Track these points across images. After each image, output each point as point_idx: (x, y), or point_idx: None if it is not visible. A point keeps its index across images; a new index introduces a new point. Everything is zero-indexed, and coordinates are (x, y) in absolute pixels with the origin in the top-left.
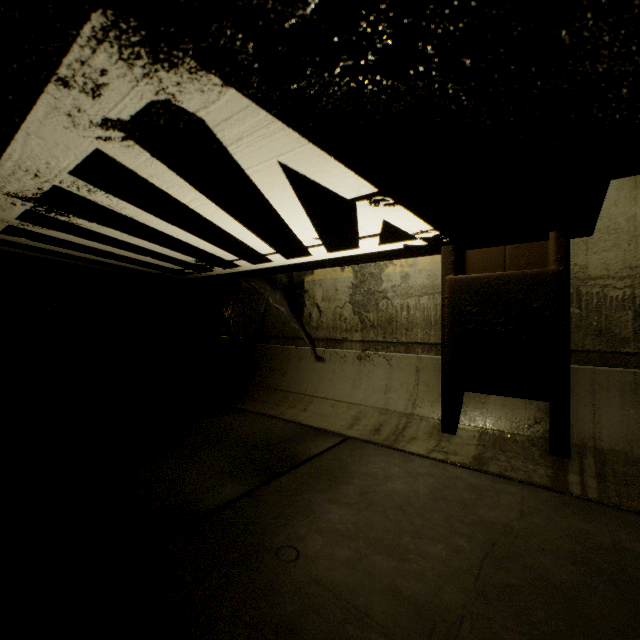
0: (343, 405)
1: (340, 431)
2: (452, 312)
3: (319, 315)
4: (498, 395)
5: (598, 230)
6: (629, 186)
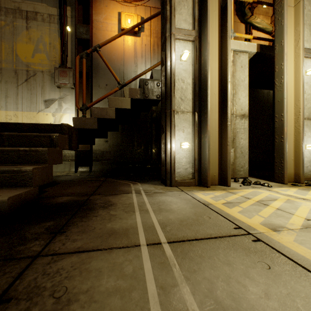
0: (55, 172)
1: (56, 175)
2: (76, 154)
3: None
4: (84, 166)
5: (96, 144)
6: (99, 139)
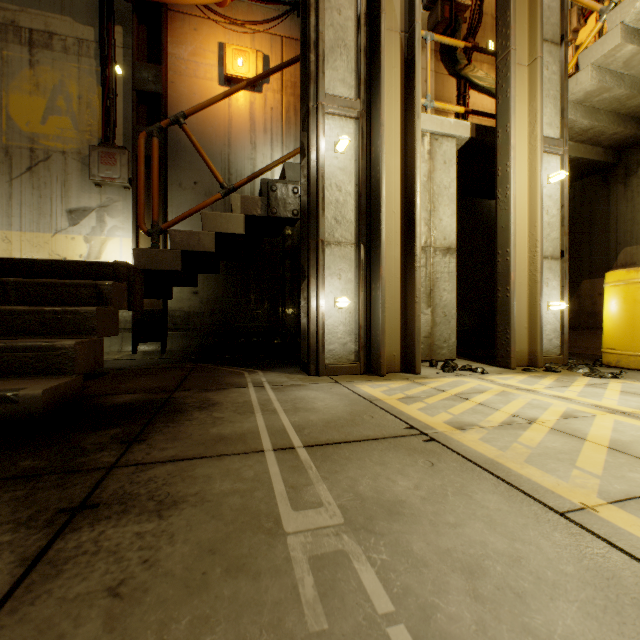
0: None
1: None
2: (136, 318)
3: None
4: (150, 342)
5: (174, 298)
6: (180, 289)
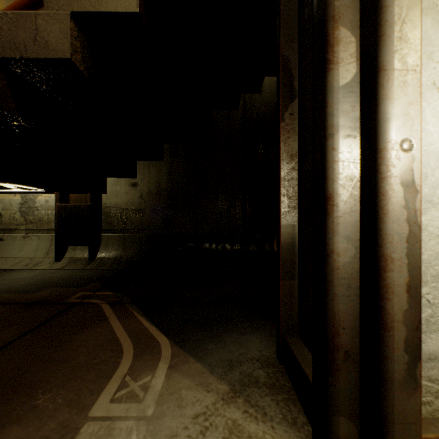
0: (12, 259)
1: (6, 268)
2: (59, 217)
3: (1, 217)
4: (80, 246)
5: (109, 192)
6: (116, 181)
